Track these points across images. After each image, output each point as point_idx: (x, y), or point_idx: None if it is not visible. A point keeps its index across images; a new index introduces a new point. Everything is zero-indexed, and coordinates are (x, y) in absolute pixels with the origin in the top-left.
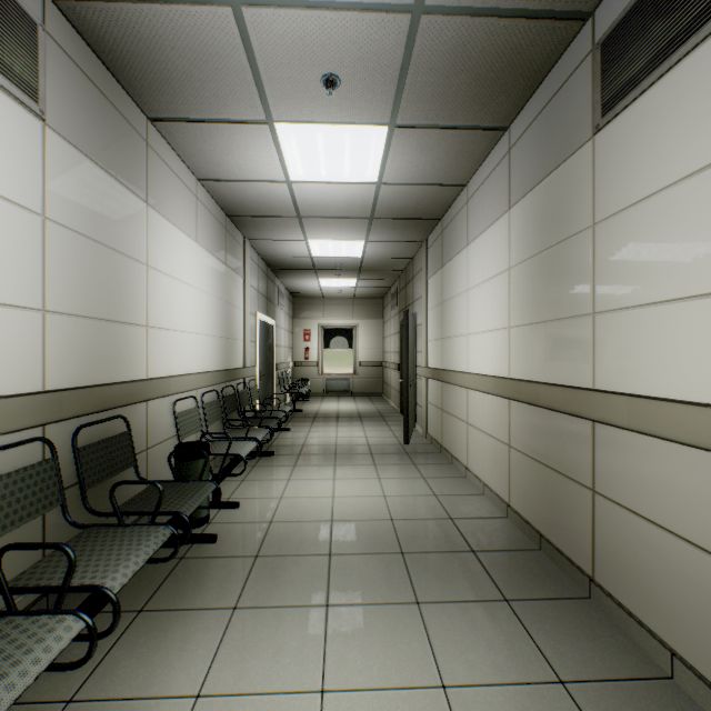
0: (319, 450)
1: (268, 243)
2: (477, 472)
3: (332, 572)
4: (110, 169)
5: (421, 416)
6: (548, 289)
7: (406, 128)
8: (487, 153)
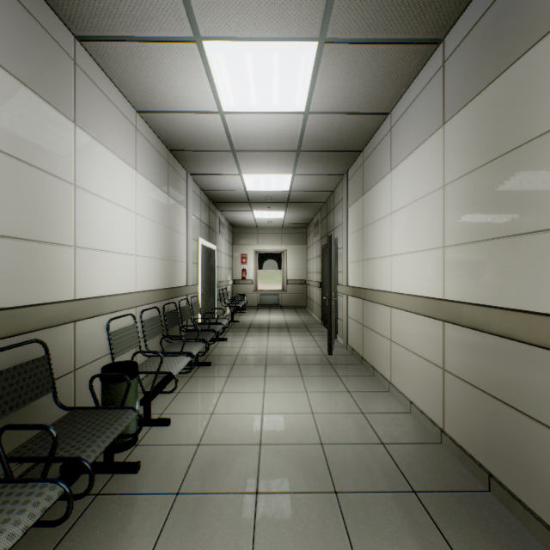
0: (251, 360)
1: (208, 178)
2: (402, 389)
3: (258, 522)
4: (23, 78)
5: (341, 328)
6: (500, 202)
7: (335, 43)
8: (415, 74)
